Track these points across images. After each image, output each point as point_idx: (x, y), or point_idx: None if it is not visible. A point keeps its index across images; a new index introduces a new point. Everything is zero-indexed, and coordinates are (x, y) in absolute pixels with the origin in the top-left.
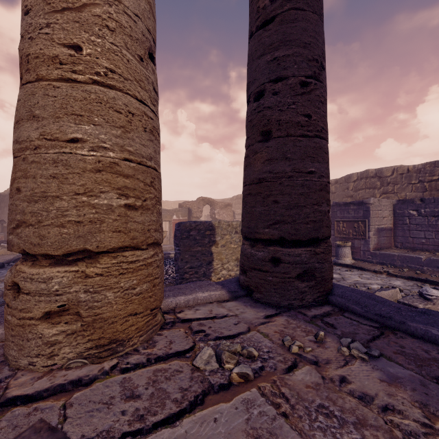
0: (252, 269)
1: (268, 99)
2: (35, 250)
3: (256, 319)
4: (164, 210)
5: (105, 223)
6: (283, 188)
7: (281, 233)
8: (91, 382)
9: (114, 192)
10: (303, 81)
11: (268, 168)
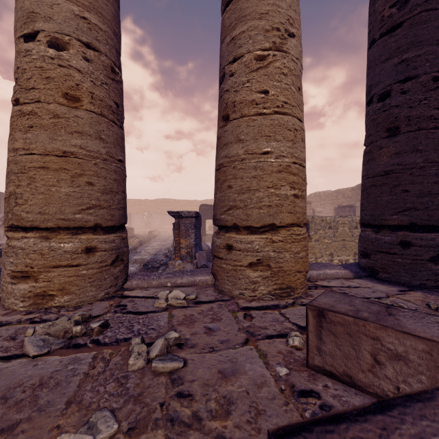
0: (377, 252)
1: (395, 99)
2: (244, 223)
3: (390, 291)
4: None
5: (284, 207)
6: (414, 178)
7: (412, 219)
8: (286, 307)
9: (288, 186)
10: (436, 76)
11: (396, 161)
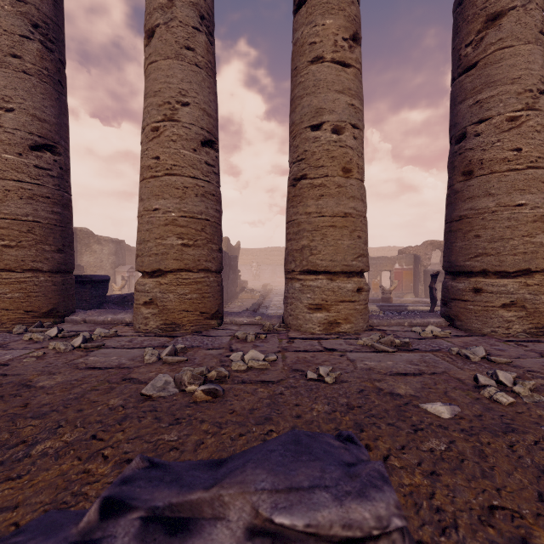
0: None
1: None
2: (496, 269)
3: None
4: (384, 258)
5: (539, 254)
6: None
7: None
8: None
9: (542, 234)
10: None
11: None
